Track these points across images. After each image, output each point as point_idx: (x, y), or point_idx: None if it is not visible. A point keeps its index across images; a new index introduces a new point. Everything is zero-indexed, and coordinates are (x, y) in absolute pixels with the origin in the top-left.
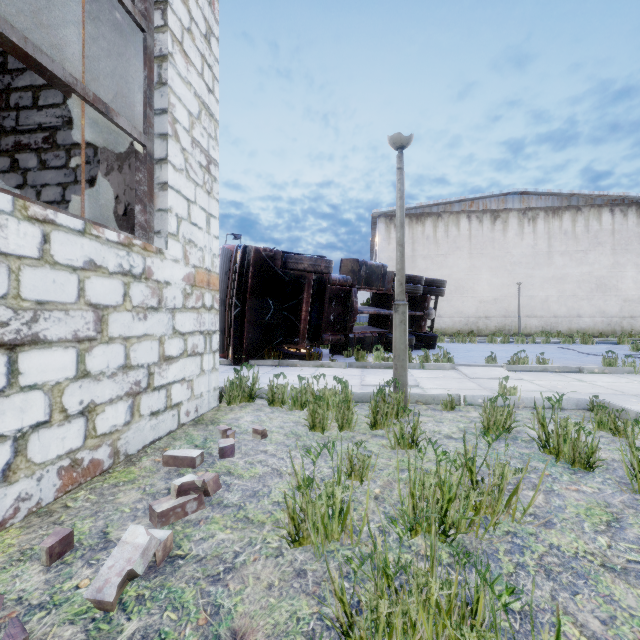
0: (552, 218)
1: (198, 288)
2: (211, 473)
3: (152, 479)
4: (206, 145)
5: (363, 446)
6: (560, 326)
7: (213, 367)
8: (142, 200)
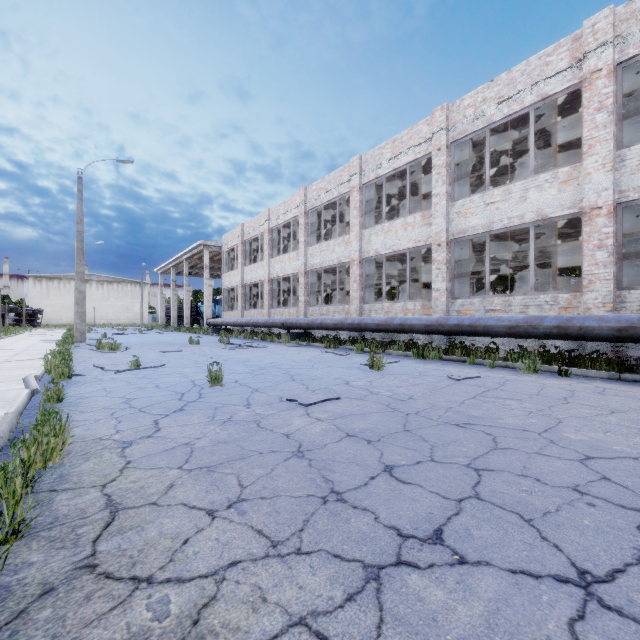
0: (110, 285)
1: None
2: None
3: None
4: None
5: None
6: (113, 322)
7: None
8: None
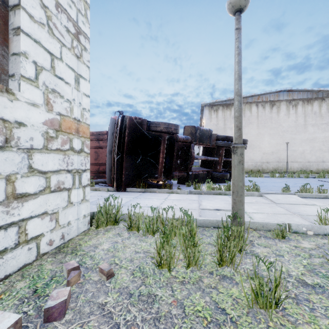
0: (307, 105)
1: (65, 133)
2: None
3: None
4: (75, 17)
5: (213, 299)
6: (311, 167)
7: (83, 199)
8: None
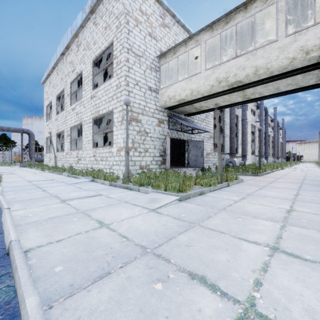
0: None
1: None
2: None
3: None
4: None
5: None
6: None
7: None
8: None
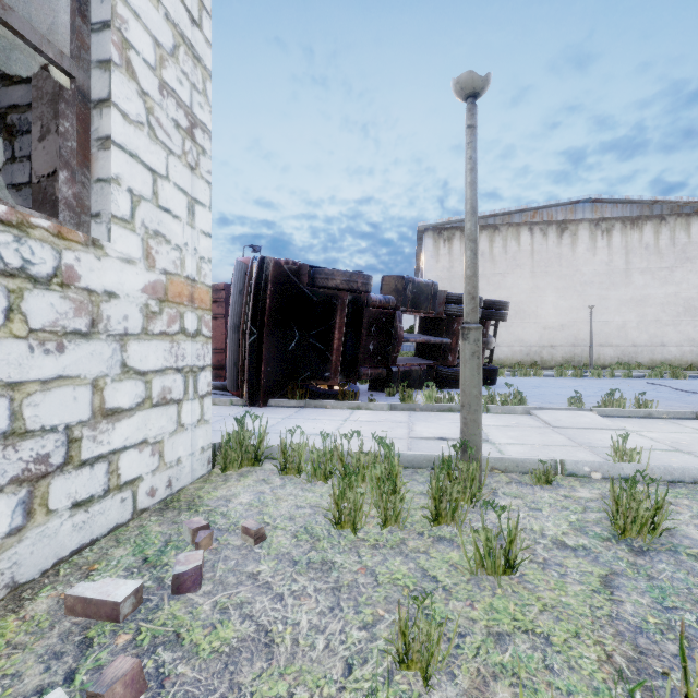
0: (630, 230)
1: (172, 305)
2: (126, 659)
3: (26, 656)
4: (187, 98)
5: (421, 565)
6: (640, 356)
7: (200, 418)
8: (69, 163)
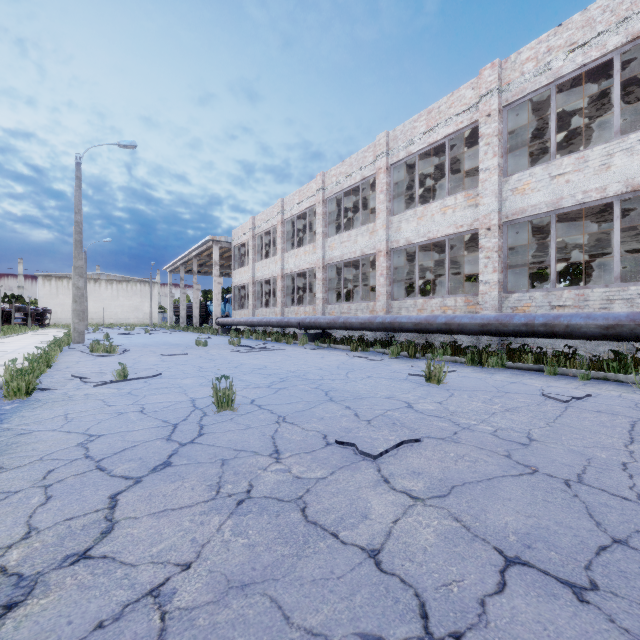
0: (119, 284)
1: None
2: None
3: None
4: None
5: None
6: (122, 322)
7: None
8: None
